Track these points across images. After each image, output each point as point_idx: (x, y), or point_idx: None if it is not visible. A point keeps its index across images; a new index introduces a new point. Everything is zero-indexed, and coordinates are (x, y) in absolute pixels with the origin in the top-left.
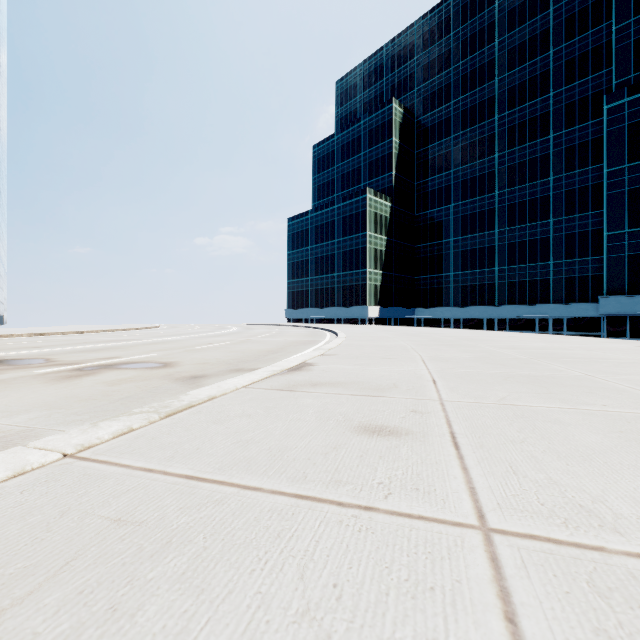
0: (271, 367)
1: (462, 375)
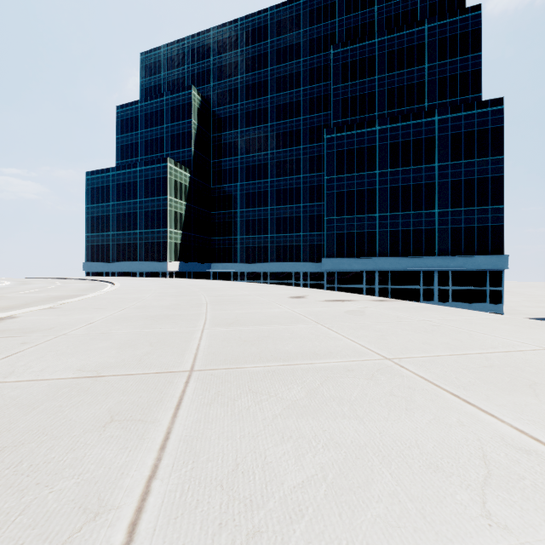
0: None
1: (124, 317)
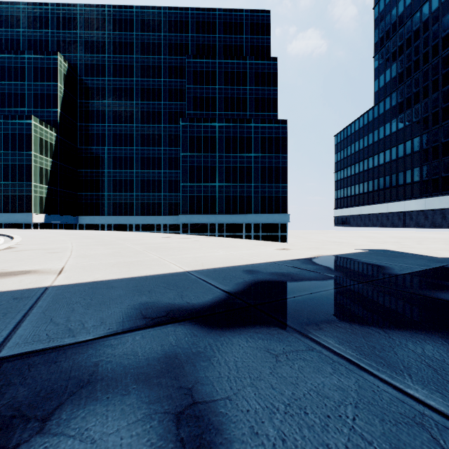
0: None
1: (84, 245)
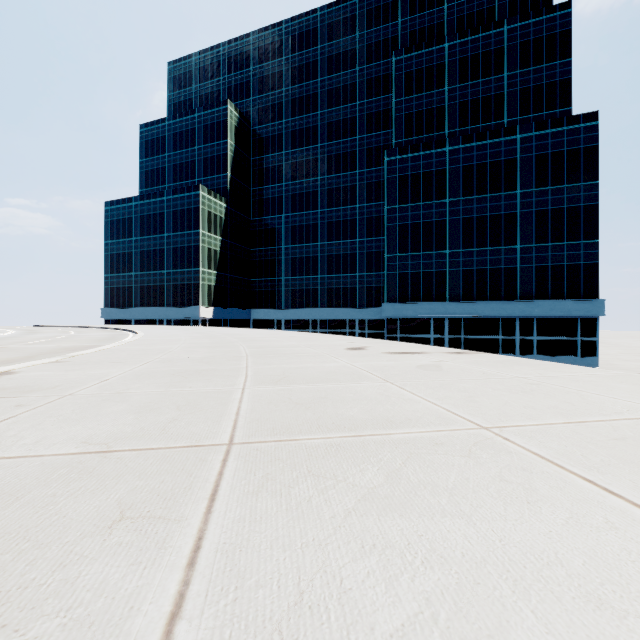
0: None
1: (146, 373)
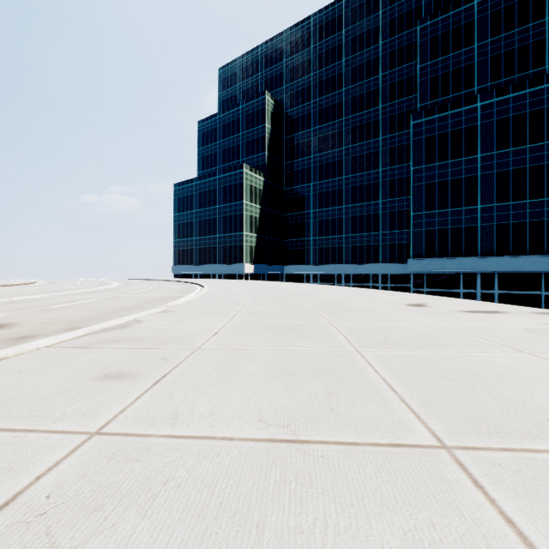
0: (95, 326)
1: (245, 327)
